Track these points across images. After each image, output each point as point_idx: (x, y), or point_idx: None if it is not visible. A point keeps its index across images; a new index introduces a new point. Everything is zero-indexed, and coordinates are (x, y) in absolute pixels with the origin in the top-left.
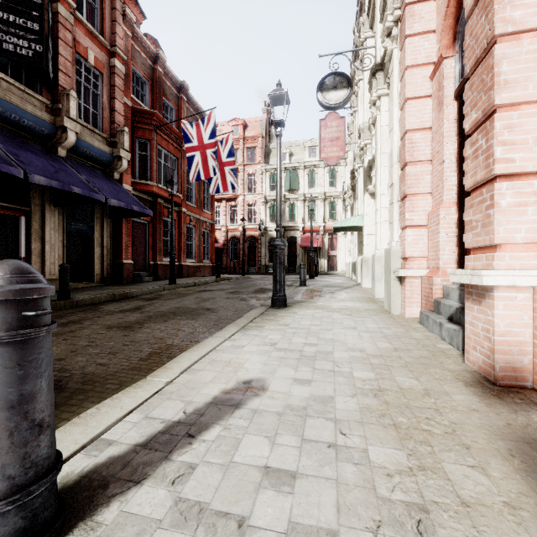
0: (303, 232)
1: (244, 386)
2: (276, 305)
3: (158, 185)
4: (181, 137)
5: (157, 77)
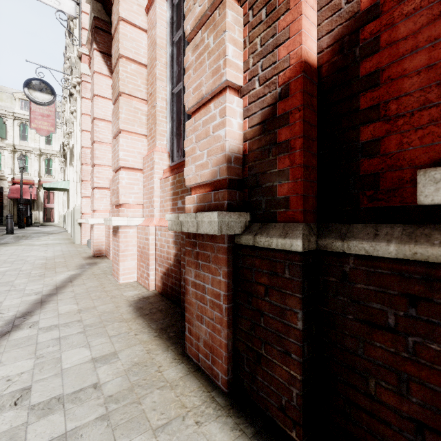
0: (12, 182)
1: None
2: None
3: None
4: None
5: None
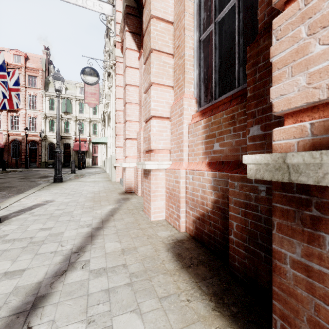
0: (75, 140)
1: (46, 201)
2: (56, 181)
3: None
4: None
5: None
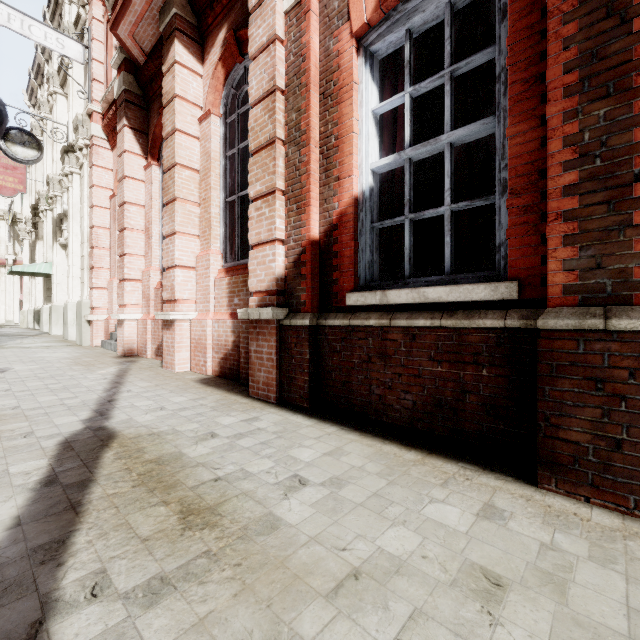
0: None
1: None
2: None
3: None
4: None
5: None
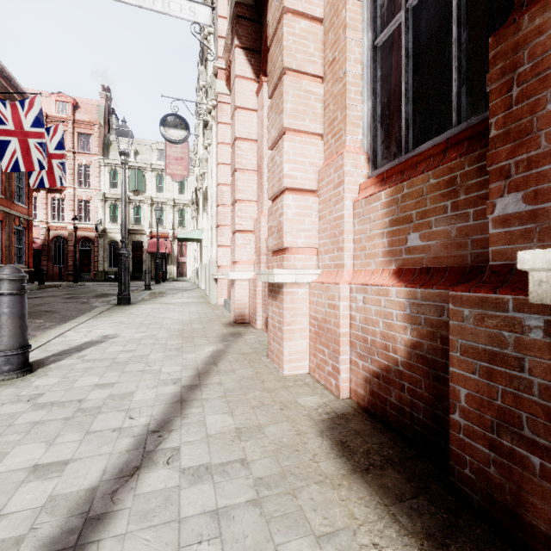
0: (150, 236)
1: (104, 337)
2: (121, 303)
3: None
4: None
5: None
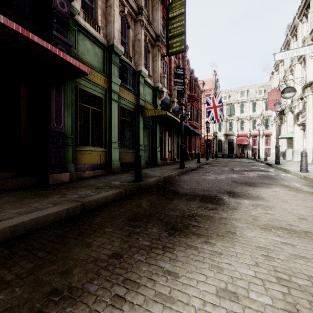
0: (237, 136)
1: None
2: (277, 164)
3: (195, 122)
4: (199, 101)
5: (192, 79)
